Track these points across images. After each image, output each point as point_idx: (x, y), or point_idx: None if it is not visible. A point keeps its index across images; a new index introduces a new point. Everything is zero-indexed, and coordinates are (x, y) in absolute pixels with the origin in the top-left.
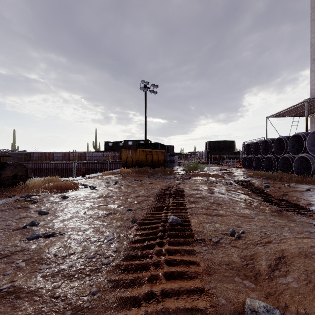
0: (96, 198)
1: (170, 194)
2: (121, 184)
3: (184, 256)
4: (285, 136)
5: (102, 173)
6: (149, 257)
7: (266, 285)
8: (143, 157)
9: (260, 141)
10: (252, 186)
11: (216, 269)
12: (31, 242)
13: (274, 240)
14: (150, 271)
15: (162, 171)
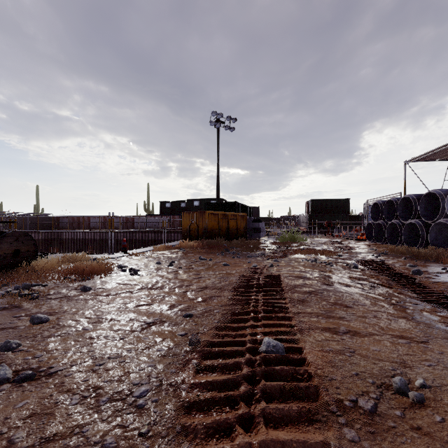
0: (135, 291)
1: (258, 286)
2: (179, 266)
3: None
4: (441, 190)
5: (153, 247)
6: None
7: None
8: (214, 223)
9: (396, 199)
10: (391, 270)
11: None
12: None
13: None
14: None
15: (243, 245)
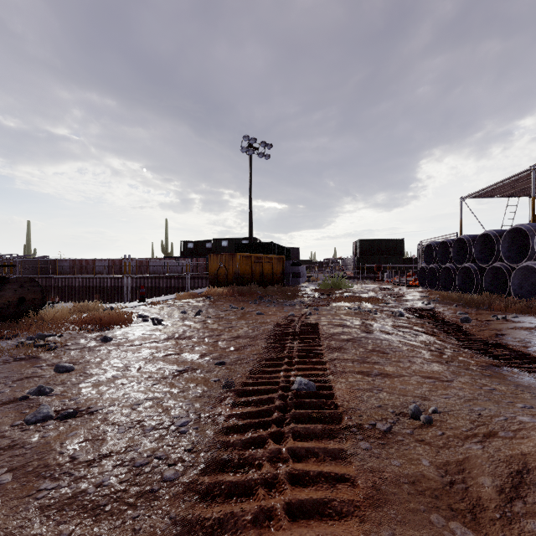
0: (161, 341)
1: (294, 334)
2: (208, 316)
3: (325, 464)
4: (496, 231)
5: (175, 295)
6: (255, 466)
7: (498, 534)
8: (246, 267)
9: (451, 240)
10: (439, 318)
11: (390, 493)
12: (32, 430)
13: (501, 431)
14: (258, 500)
15: (279, 292)
